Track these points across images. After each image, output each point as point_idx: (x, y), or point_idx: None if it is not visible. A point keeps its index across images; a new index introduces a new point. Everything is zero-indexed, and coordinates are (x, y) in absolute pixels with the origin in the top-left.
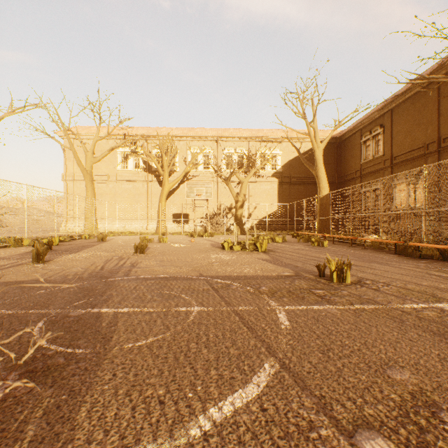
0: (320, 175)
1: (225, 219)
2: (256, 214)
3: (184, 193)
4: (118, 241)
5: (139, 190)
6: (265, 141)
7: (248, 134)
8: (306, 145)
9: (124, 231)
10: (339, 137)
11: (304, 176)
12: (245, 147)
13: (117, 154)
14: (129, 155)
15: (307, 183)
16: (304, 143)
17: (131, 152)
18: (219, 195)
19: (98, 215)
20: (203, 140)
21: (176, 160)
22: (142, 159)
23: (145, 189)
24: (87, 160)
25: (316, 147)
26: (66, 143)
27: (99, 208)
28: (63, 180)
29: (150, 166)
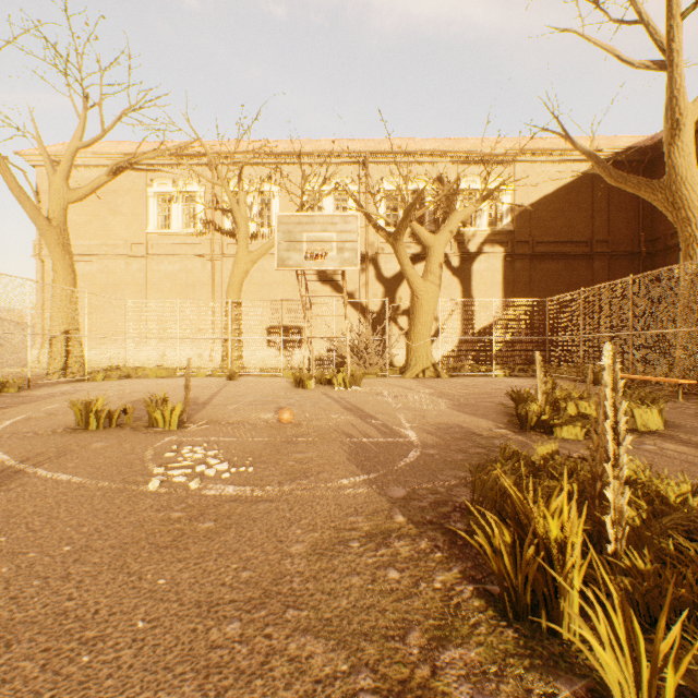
0: (691, 198)
1: (386, 337)
2: (453, 327)
3: (292, 281)
4: (37, 408)
5: (195, 275)
6: (475, 160)
7: (436, 145)
8: (568, 170)
9: (163, 365)
10: (654, 145)
11: (564, 240)
12: (428, 175)
13: (149, 198)
14: (173, 199)
15: (572, 256)
16: (565, 165)
17: (177, 192)
18: (369, 285)
19: (108, 331)
20: (334, 162)
21: (274, 209)
22: (201, 209)
23: (208, 273)
24: (50, 194)
25: (682, 108)
26: (41, 176)
27: (111, 315)
28: (35, 256)
29: (219, 224)
